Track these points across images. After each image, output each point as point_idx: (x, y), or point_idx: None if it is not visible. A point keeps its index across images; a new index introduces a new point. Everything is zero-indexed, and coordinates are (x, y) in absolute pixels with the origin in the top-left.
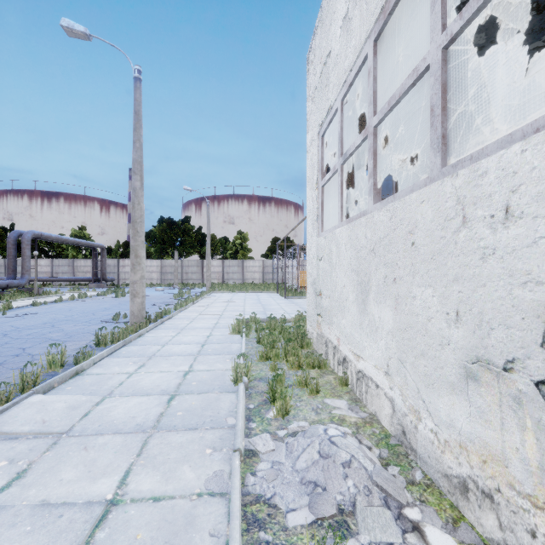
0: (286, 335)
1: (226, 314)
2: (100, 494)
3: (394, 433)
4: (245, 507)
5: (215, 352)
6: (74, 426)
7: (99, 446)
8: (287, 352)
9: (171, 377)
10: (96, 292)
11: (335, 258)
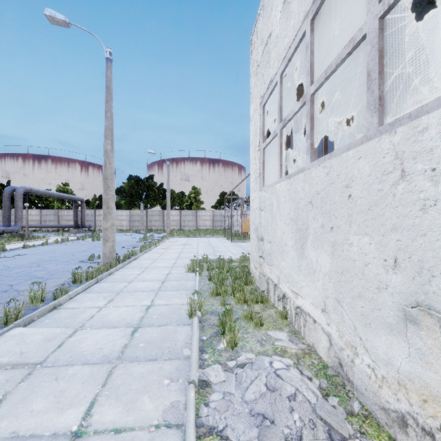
0: (233, 273)
1: (183, 255)
2: (66, 425)
3: (331, 364)
4: (199, 440)
5: (173, 289)
6: (48, 357)
7: (68, 377)
8: (234, 288)
9: (135, 311)
10: (76, 237)
11: (275, 209)
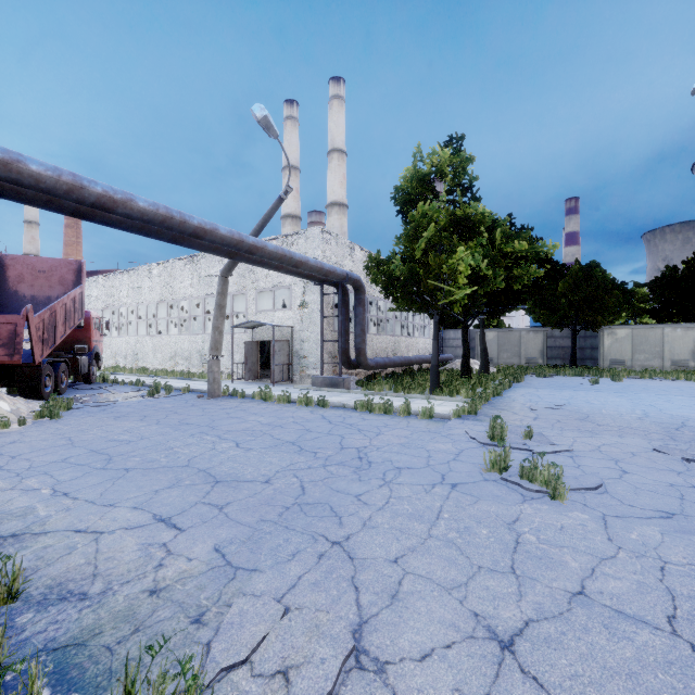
0: None
1: None
2: None
3: None
4: None
5: None
6: None
7: None
8: None
9: None
10: None
11: None
